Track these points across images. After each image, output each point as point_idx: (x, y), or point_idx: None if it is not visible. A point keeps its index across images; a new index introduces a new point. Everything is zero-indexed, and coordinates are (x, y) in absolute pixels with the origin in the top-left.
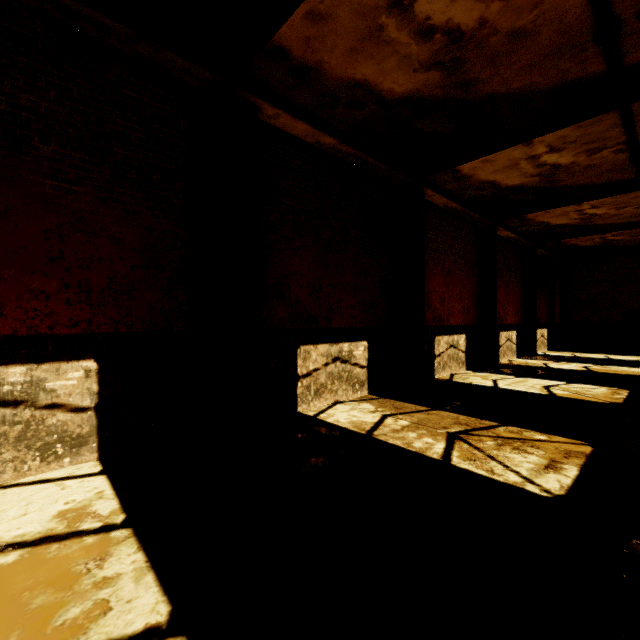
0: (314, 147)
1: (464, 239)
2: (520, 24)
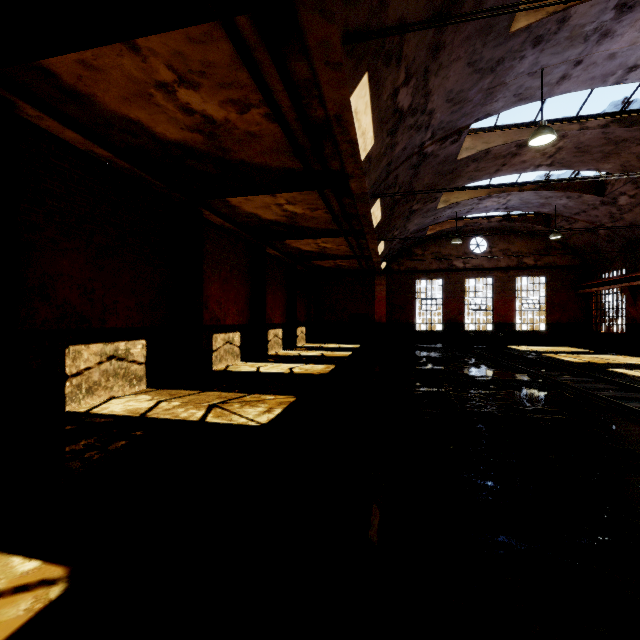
0: (86, 153)
1: (239, 253)
2: (252, 129)
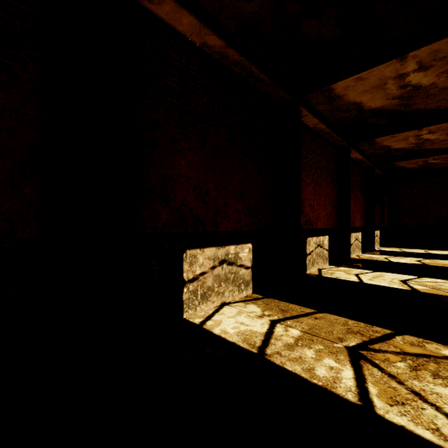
0: (201, 50)
1: (327, 157)
2: None
